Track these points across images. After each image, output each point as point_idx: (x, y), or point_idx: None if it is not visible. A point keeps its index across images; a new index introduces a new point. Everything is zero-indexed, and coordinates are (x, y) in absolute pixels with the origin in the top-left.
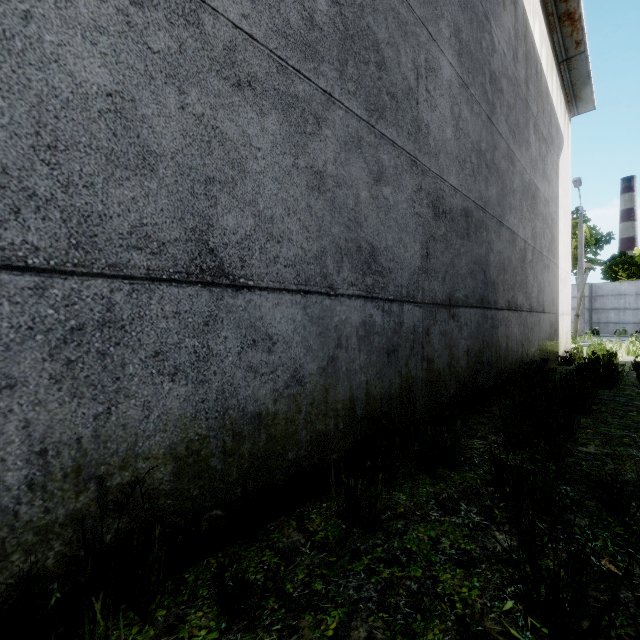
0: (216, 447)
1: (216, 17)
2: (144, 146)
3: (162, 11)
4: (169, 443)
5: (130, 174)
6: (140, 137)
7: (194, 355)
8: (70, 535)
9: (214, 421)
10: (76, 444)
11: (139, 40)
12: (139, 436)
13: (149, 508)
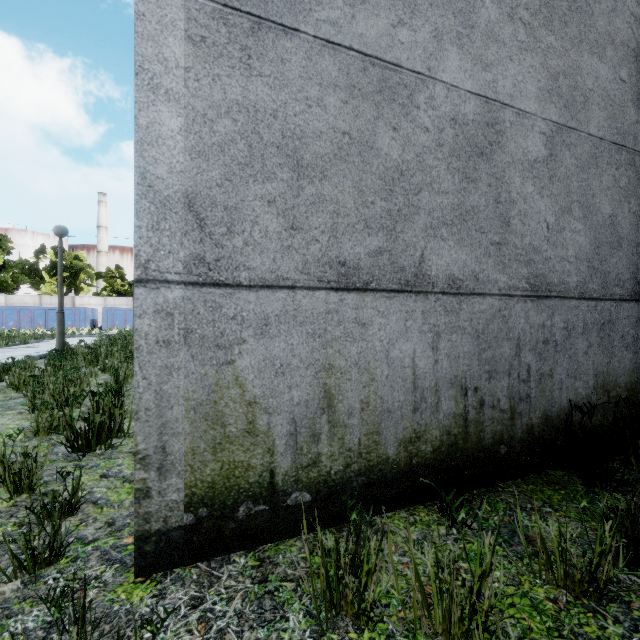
0: (639, 389)
1: (639, 155)
2: (618, 236)
3: (623, 166)
4: (625, 382)
5: (615, 251)
6: (617, 232)
7: (632, 338)
8: (601, 413)
9: (638, 374)
10: (602, 374)
11: (617, 186)
12: (617, 375)
13: (633, 408)
